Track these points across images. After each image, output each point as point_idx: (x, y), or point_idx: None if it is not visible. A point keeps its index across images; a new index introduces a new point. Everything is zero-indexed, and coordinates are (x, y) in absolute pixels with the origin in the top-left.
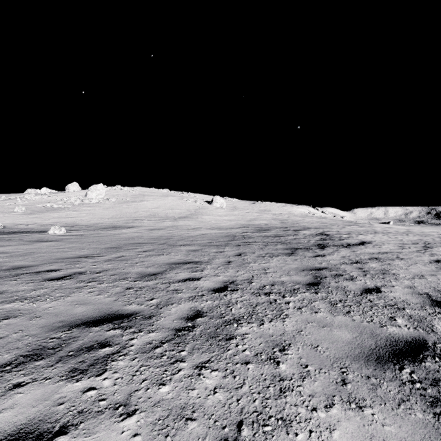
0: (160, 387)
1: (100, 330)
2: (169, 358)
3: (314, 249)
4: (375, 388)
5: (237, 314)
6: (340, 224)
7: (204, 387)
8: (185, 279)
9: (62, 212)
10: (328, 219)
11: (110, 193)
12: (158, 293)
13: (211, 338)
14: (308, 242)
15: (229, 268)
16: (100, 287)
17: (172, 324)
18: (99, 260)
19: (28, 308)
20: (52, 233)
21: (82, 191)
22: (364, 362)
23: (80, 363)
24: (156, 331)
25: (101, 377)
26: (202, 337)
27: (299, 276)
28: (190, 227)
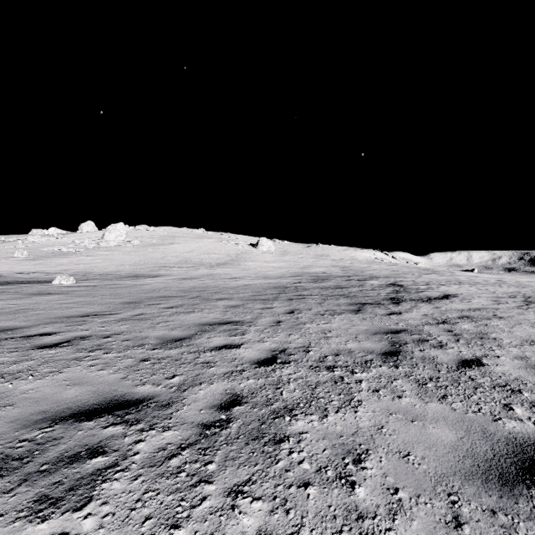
0: (170, 533)
1: (94, 426)
2: (190, 476)
3: (386, 305)
4: (508, 533)
5: (290, 400)
6: (415, 272)
7: (240, 533)
8: (220, 346)
9: (73, 257)
10: (400, 266)
11: (133, 235)
12: (183, 368)
13: (253, 440)
14: (378, 295)
15: (279, 330)
16: (105, 358)
17: (198, 417)
18: (111, 320)
19: (1, 390)
20: (57, 284)
21: (98, 232)
22: (482, 484)
23: (55, 486)
24: (175, 427)
25: (82, 512)
26: (240, 438)
27: (371, 342)
28: (230, 276)
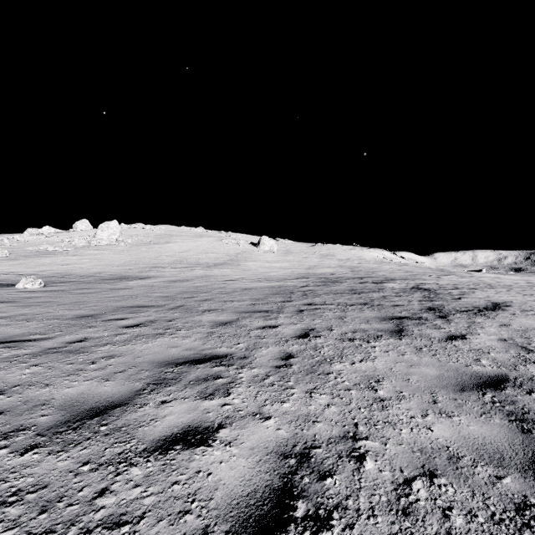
0: None
1: None
2: None
3: (432, 320)
4: None
5: None
6: (431, 273)
7: None
8: (172, 436)
9: (57, 257)
10: (411, 266)
11: (127, 233)
12: None
13: None
14: (409, 303)
15: (290, 380)
16: None
17: None
18: (24, 353)
19: None
20: (20, 288)
21: (91, 231)
22: None
23: None
24: None
25: None
26: None
27: (473, 418)
28: (227, 278)
